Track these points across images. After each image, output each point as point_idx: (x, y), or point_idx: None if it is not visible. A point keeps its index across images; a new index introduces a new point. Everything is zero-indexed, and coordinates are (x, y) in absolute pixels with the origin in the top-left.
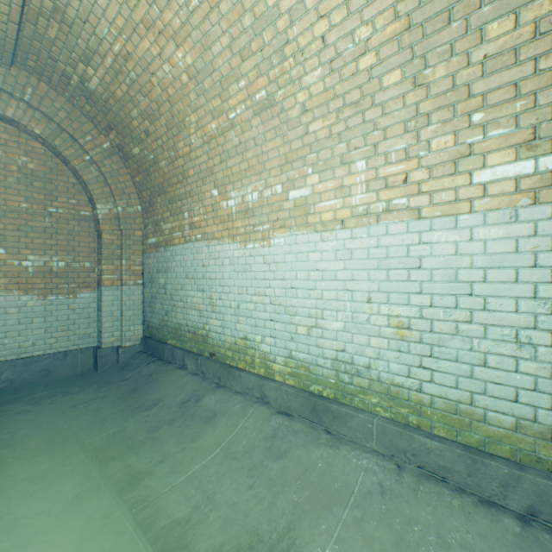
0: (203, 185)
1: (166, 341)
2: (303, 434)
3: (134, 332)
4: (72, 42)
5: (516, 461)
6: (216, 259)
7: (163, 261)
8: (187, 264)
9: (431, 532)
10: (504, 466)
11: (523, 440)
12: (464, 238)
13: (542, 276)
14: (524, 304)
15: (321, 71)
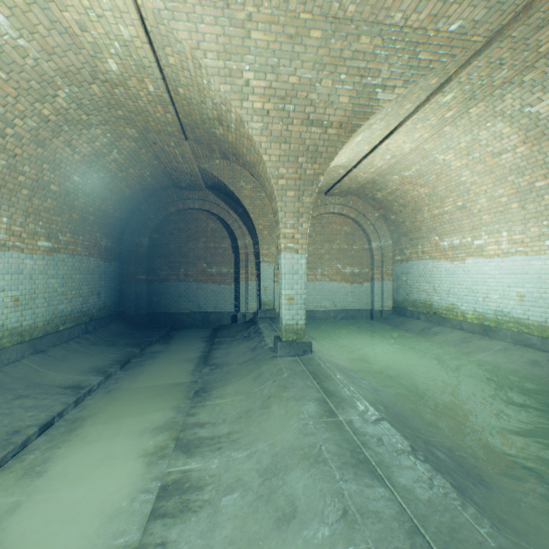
0: (429, 234)
1: (406, 308)
2: (477, 337)
3: (387, 304)
4: (374, 187)
5: None
6: (436, 268)
7: (404, 269)
8: (419, 270)
9: (518, 355)
10: None
11: None
12: (542, 264)
13: None
14: None
15: (485, 199)
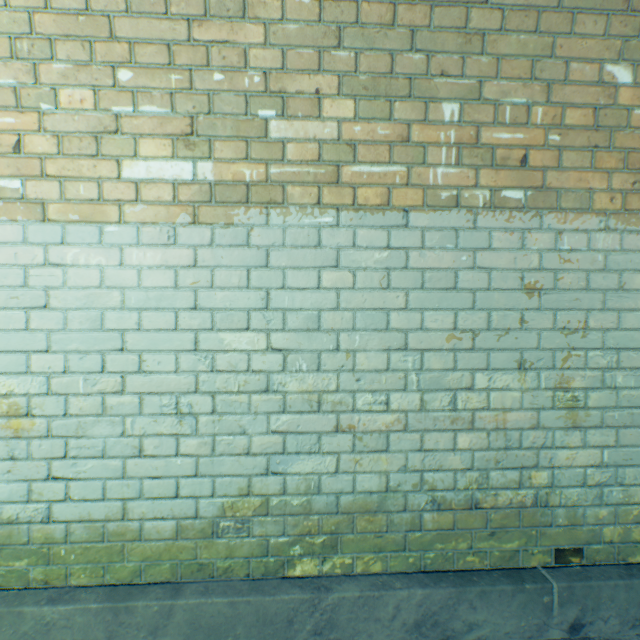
0: None
1: None
2: None
3: None
4: None
5: (177, 581)
6: None
7: None
8: None
9: None
10: (155, 601)
11: (186, 547)
12: (114, 262)
13: (204, 321)
14: (186, 359)
15: None
